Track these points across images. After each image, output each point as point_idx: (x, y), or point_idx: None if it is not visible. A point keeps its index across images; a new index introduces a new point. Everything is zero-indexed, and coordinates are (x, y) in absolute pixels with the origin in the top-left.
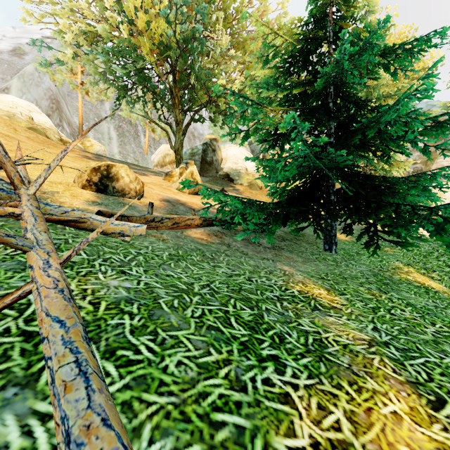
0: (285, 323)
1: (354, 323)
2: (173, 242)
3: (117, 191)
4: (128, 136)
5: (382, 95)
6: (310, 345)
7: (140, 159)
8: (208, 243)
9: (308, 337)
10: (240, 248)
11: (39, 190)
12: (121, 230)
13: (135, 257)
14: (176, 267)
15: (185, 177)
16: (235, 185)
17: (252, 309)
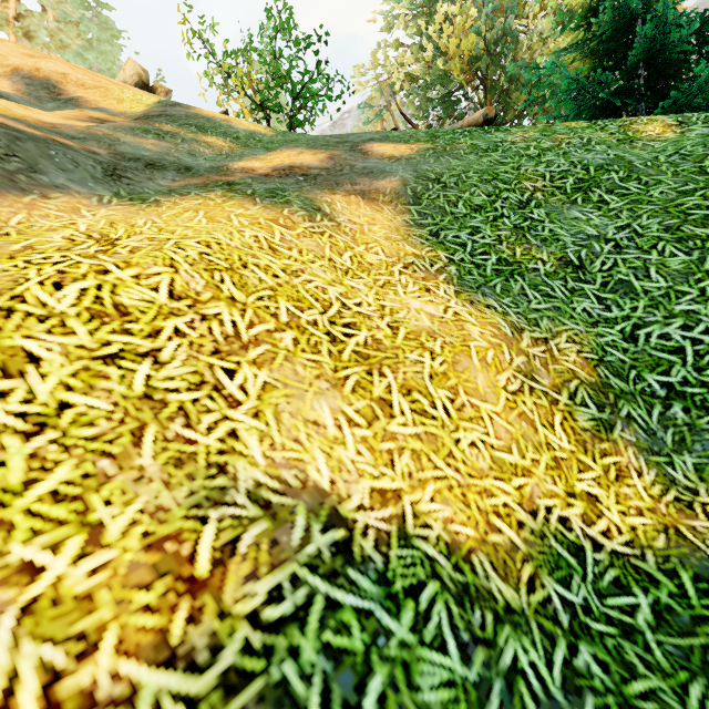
0: None
1: None
2: None
3: None
4: None
5: None
6: None
7: None
8: None
9: None
10: None
11: None
12: None
13: None
14: None
15: None
16: None
17: None
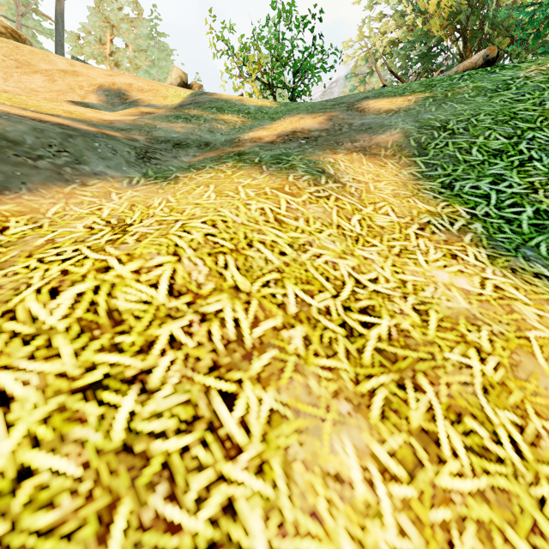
0: None
1: None
2: None
3: None
4: None
5: None
6: None
7: None
8: None
9: None
10: None
11: None
12: None
13: None
14: None
15: None
16: None
17: None
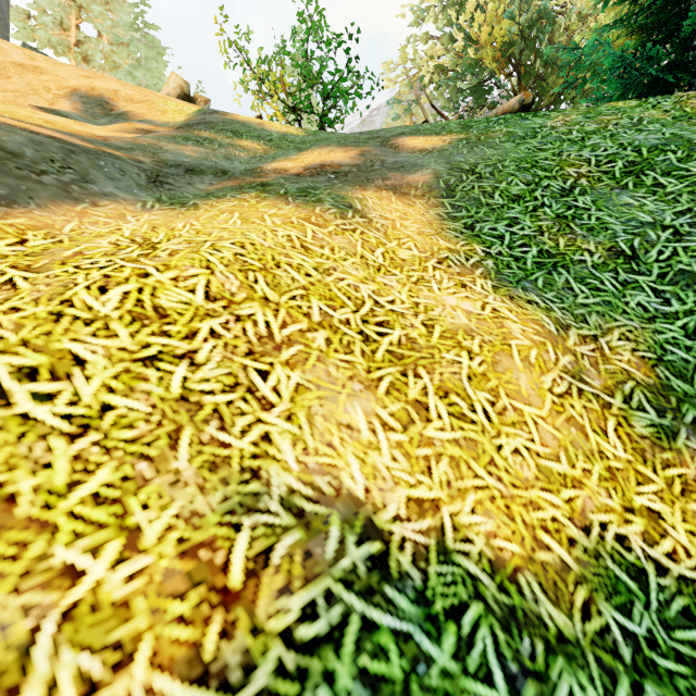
0: None
1: None
2: None
3: None
4: None
5: None
6: None
7: None
8: None
9: None
10: None
11: None
12: None
13: None
14: None
15: None
16: None
17: None
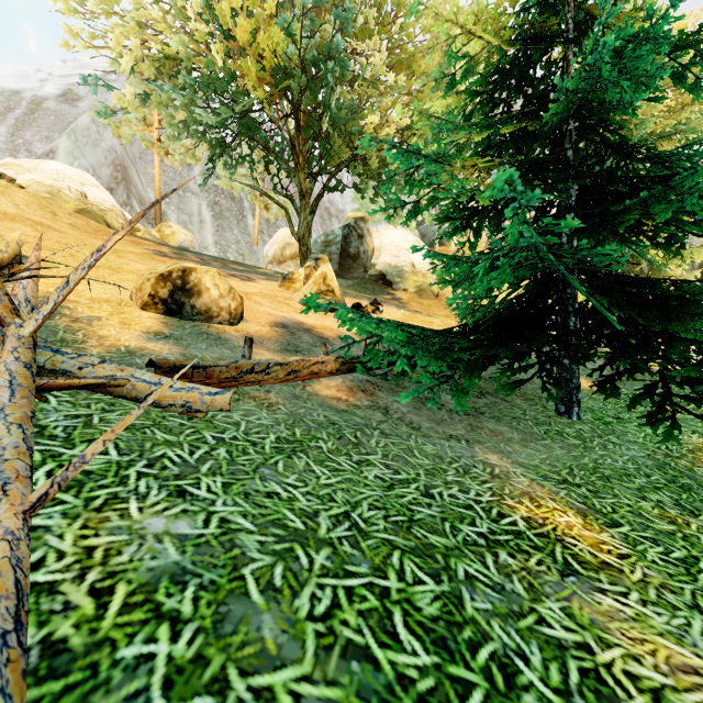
0: (510, 619)
1: (659, 613)
2: (286, 410)
3: (198, 313)
4: (228, 218)
5: (652, 134)
6: (576, 693)
7: (246, 253)
8: (349, 408)
9: (567, 665)
10: (406, 415)
11: (68, 316)
12: (187, 401)
13: (211, 451)
14: (288, 471)
15: (313, 283)
16: (394, 291)
17: (437, 580)
